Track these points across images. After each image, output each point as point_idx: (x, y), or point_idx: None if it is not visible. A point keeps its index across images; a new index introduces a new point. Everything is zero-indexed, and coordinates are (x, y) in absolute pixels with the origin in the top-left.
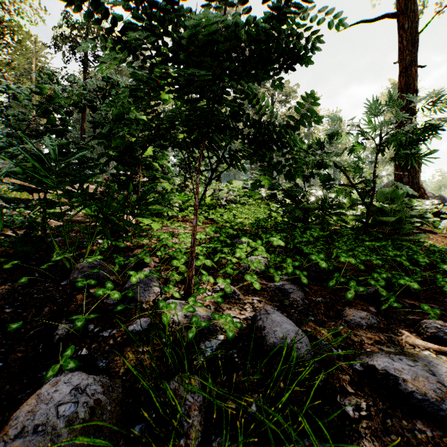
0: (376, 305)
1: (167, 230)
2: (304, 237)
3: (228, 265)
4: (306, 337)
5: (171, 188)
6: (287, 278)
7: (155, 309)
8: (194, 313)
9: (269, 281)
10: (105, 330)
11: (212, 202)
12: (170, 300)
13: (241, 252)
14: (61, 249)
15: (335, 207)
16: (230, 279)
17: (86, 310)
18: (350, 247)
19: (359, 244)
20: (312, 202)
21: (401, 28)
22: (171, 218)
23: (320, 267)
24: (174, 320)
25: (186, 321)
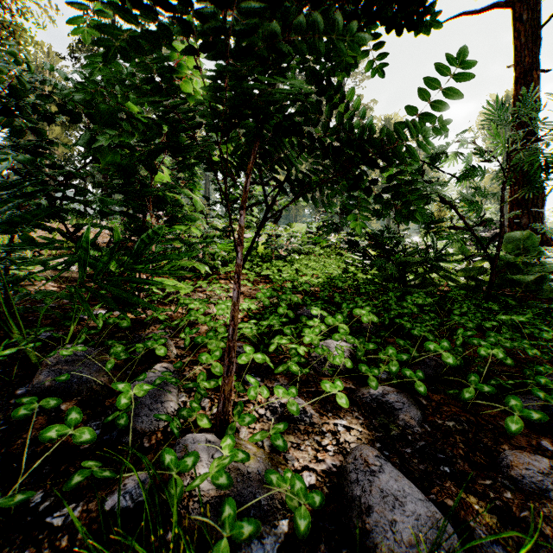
0: (549, 435)
1: (202, 293)
2: (404, 307)
3: (291, 357)
4: (452, 529)
5: (209, 234)
6: (390, 382)
7: (155, 470)
8: (232, 470)
9: (358, 384)
10: (60, 509)
11: (267, 252)
12: (189, 437)
13: (312, 334)
14: (28, 331)
15: (447, 261)
16: (296, 381)
17: (41, 453)
18: (476, 323)
19: (485, 317)
20: (410, 252)
21: (517, 20)
22: (210, 275)
23: (436, 358)
24: (192, 491)
25: (216, 491)
